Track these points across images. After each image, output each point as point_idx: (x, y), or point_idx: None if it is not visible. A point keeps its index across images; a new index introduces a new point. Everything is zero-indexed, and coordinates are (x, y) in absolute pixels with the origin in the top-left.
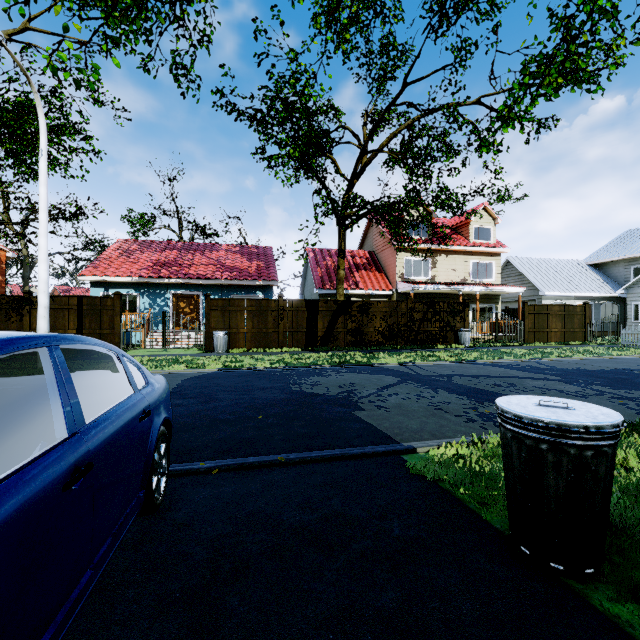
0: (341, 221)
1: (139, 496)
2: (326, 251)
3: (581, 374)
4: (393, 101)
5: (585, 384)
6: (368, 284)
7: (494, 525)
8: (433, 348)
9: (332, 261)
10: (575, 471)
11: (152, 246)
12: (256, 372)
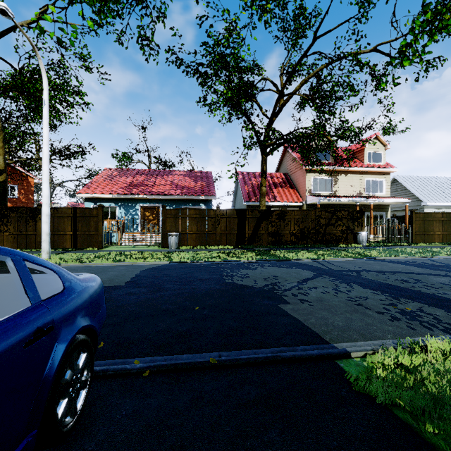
0: (263, 149)
1: (23, 444)
2: (251, 174)
3: None
4: (305, 52)
5: None
6: (283, 198)
7: None
8: (336, 247)
9: (256, 181)
10: None
11: (127, 172)
12: (198, 265)
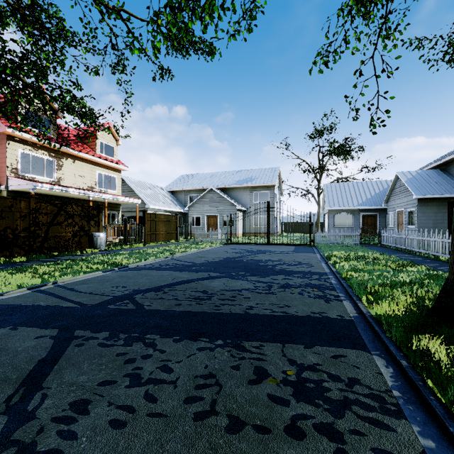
0: None
1: None
2: None
3: (221, 266)
4: None
5: (242, 276)
6: None
7: None
8: (67, 255)
9: None
10: None
11: None
12: None
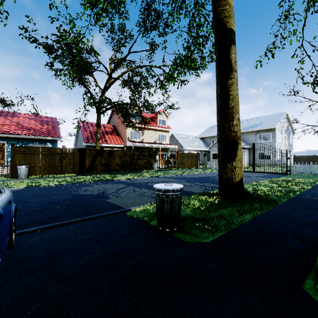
0: (98, 110)
1: (8, 238)
2: (90, 123)
3: (192, 179)
4: (124, 58)
5: (192, 182)
6: (112, 141)
7: (154, 225)
8: (142, 171)
9: (93, 129)
10: (171, 202)
11: None
12: (50, 187)
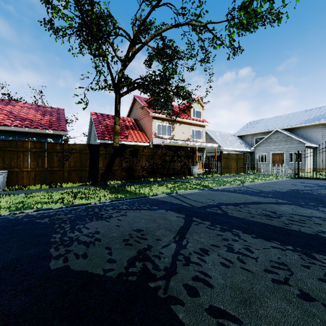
0: (117, 88)
1: None
2: (105, 115)
3: (288, 196)
4: (157, 3)
5: (312, 206)
6: (134, 138)
7: None
8: (178, 179)
9: (110, 122)
10: None
11: None
12: (17, 220)
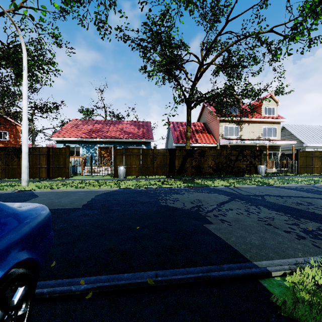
0: (188, 104)
1: None
2: (179, 123)
3: None
4: (220, 32)
5: None
6: (203, 140)
7: None
8: (242, 176)
9: (183, 128)
10: None
11: (88, 122)
12: (139, 190)
